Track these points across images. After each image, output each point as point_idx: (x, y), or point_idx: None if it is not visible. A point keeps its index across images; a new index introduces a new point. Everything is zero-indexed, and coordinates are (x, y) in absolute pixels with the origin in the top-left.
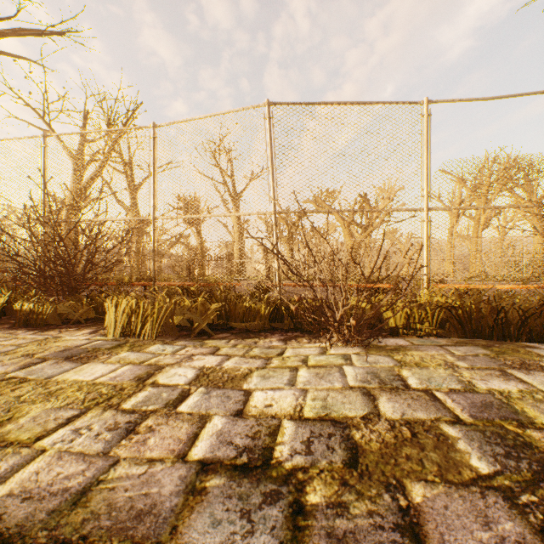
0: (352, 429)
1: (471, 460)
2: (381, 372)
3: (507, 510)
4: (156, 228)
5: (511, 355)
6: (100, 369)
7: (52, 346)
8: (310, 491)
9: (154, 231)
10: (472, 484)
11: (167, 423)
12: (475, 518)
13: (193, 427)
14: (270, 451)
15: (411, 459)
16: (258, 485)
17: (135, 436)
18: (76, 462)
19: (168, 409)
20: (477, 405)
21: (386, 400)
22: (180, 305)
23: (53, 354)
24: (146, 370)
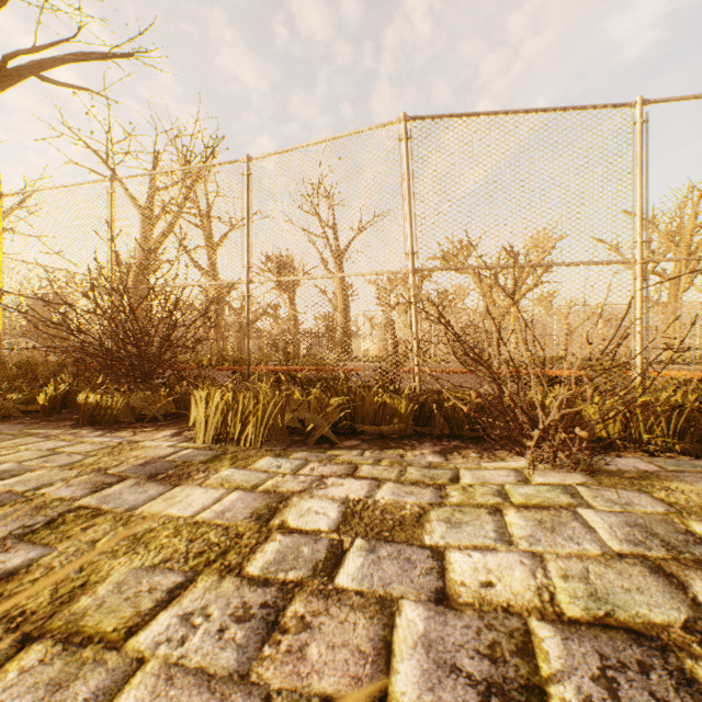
0: (681, 656)
1: None
2: (653, 525)
3: None
4: (251, 294)
5: None
6: (199, 496)
7: (128, 456)
8: None
9: (248, 299)
10: None
11: (329, 612)
12: None
13: (375, 624)
14: (541, 698)
15: None
16: None
17: (283, 637)
18: (197, 694)
19: (320, 580)
20: None
21: None
22: (290, 399)
23: (132, 470)
24: (264, 501)
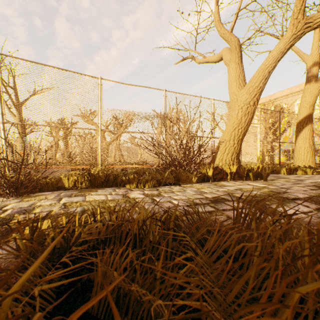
0: None
1: None
2: None
3: None
4: None
5: (83, 192)
6: None
7: None
8: None
9: None
10: None
11: None
12: None
13: None
14: None
15: None
16: None
17: None
18: None
19: None
20: (19, 211)
21: None
22: None
23: None
24: None
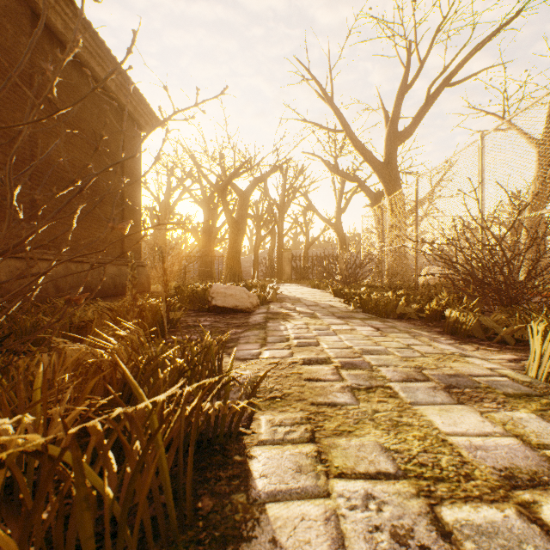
0: None
1: None
2: None
3: None
4: None
5: None
6: (468, 421)
7: (445, 365)
8: None
9: None
10: None
11: None
12: None
13: None
14: None
15: None
16: None
17: None
18: (327, 544)
19: None
20: None
21: None
22: None
23: (438, 376)
24: (535, 466)
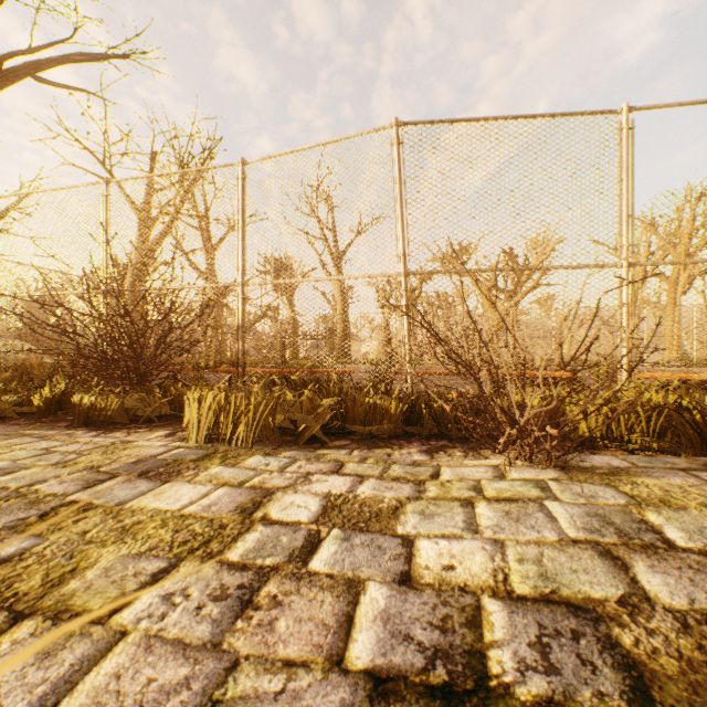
0: (610, 625)
1: None
2: (611, 515)
3: None
4: (246, 297)
5: None
6: (187, 492)
7: (121, 455)
8: None
9: (242, 301)
10: None
11: (299, 592)
12: None
13: (340, 601)
14: (481, 660)
15: None
16: None
17: (255, 613)
18: (173, 660)
19: (295, 565)
20: None
21: (647, 570)
22: (282, 400)
23: (124, 468)
24: (250, 496)
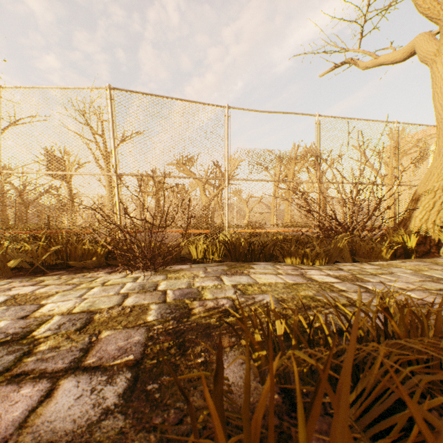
0: (97, 314)
1: (149, 317)
2: (148, 284)
3: (143, 332)
4: (1, 180)
5: (236, 269)
6: None
7: None
8: (43, 345)
9: None
10: (137, 326)
11: None
12: (124, 338)
13: None
14: (32, 332)
15: (117, 321)
16: (9, 348)
17: None
18: None
19: None
20: (183, 294)
21: (133, 297)
22: (17, 250)
23: None
24: None
